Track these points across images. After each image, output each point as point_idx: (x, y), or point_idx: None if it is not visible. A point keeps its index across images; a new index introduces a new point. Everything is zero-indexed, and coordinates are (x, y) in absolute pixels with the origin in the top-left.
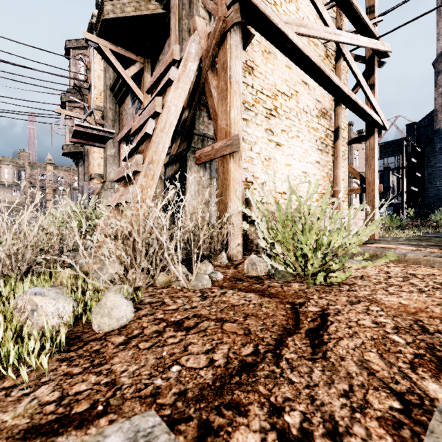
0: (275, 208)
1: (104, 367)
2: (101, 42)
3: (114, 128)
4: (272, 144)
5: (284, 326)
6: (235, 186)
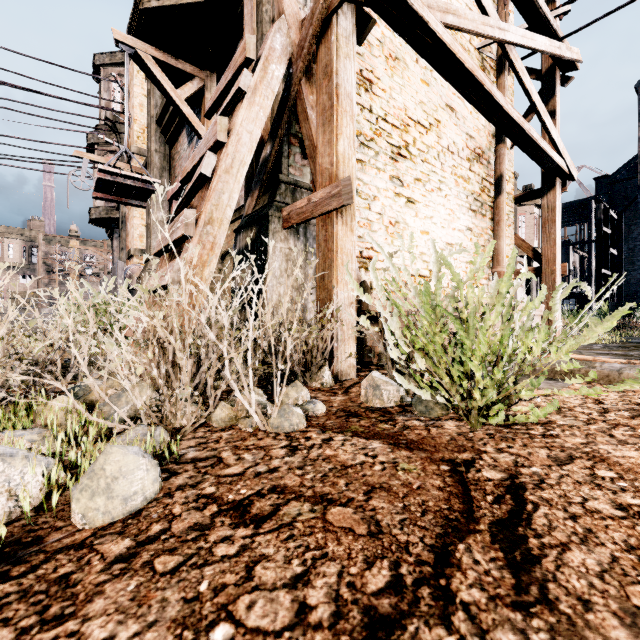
0: (413, 293)
1: (65, 628)
2: (139, 45)
3: (163, 180)
4: (401, 200)
5: (446, 514)
6: (344, 262)
